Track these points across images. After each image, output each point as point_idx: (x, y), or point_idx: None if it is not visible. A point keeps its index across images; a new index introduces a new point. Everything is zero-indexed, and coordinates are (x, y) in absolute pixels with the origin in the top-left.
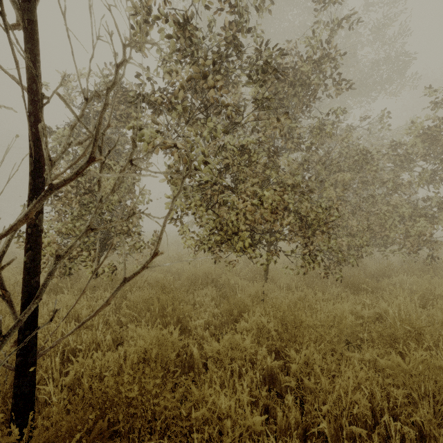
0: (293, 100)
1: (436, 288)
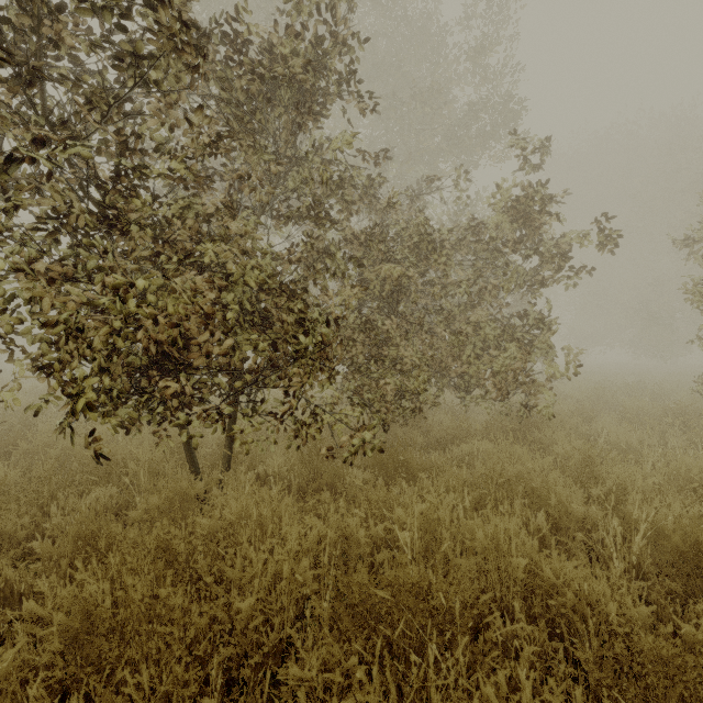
0: (285, 115)
1: (510, 466)
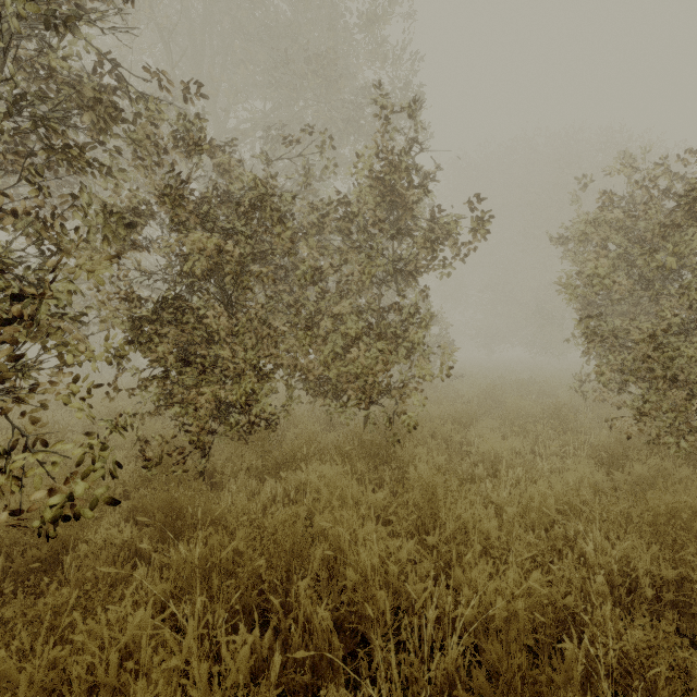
0: None
1: (316, 515)
